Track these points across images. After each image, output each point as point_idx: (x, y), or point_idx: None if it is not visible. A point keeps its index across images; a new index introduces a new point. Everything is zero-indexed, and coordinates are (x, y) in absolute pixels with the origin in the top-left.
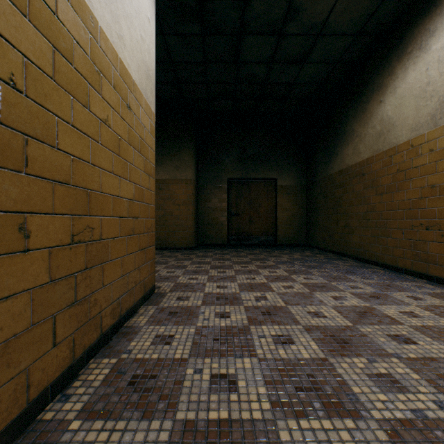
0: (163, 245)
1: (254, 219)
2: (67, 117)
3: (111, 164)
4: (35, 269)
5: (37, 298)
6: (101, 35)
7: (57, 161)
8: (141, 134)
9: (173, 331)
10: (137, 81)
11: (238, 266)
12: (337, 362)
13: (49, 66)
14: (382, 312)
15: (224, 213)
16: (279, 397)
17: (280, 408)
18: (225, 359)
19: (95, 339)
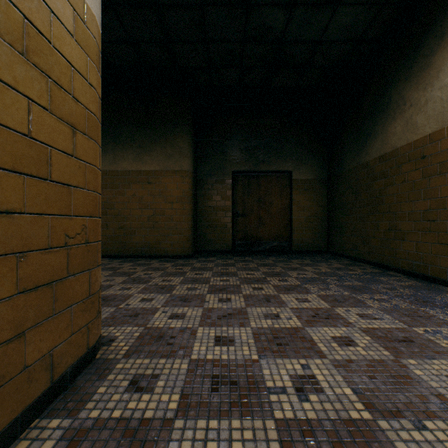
0: (152, 253)
1: (265, 220)
2: None
3: None
4: None
5: None
6: None
7: None
8: (31, 16)
9: None
10: None
11: (248, 288)
12: None
13: None
14: None
15: (228, 213)
16: None
17: None
18: None
19: None
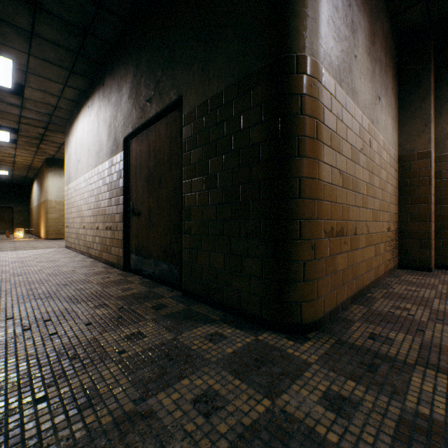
0: None
1: (2, 223)
2: None
3: None
4: None
5: None
6: None
7: None
8: None
9: None
10: None
11: None
12: None
13: None
14: None
15: None
16: None
17: None
18: None
19: None
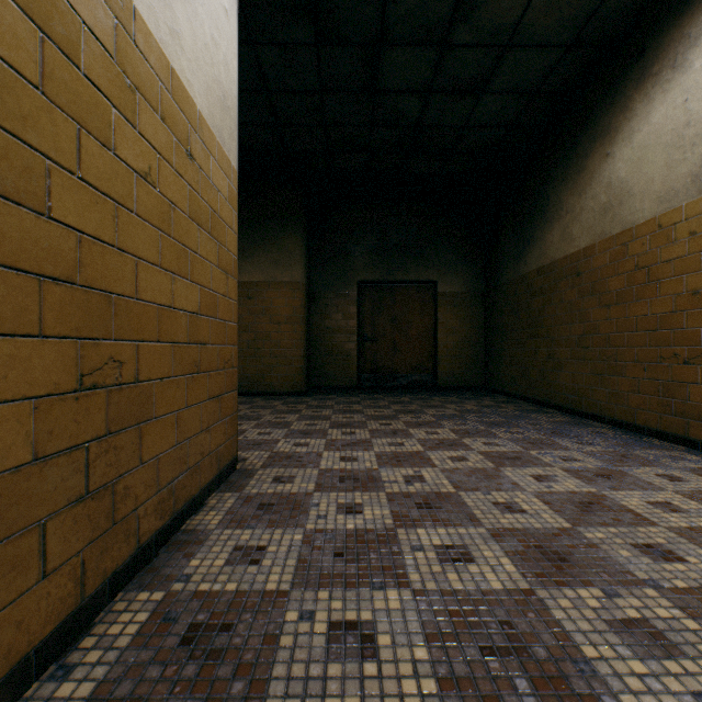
0: (254, 389)
1: (401, 347)
2: (70, 162)
3: (156, 250)
4: (2, 439)
5: (7, 493)
6: (138, 25)
7: (48, 241)
8: (212, 203)
9: (265, 540)
10: (204, 112)
11: (375, 424)
12: (551, 597)
13: (32, 66)
14: (619, 503)
15: (352, 337)
16: (453, 669)
17: (455, 690)
18: (355, 591)
19: (126, 557)
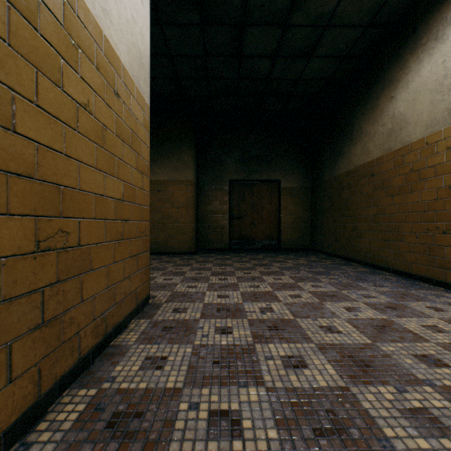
0: (161, 250)
1: (257, 222)
2: (30, 94)
3: (93, 157)
4: None
5: None
6: (79, 3)
7: (13, 148)
8: (132, 127)
9: (167, 352)
10: (126, 66)
11: (240, 273)
12: (360, 392)
13: (1, 25)
14: (402, 326)
15: (225, 216)
16: (295, 445)
17: None
18: (227, 388)
19: (71, 365)
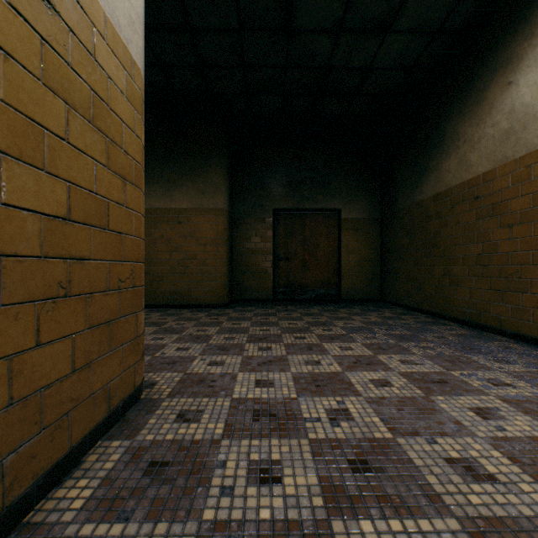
0: (183, 302)
1: (310, 265)
2: None
3: None
4: None
5: None
6: None
7: None
8: (96, 87)
9: None
10: None
11: (290, 337)
12: None
13: None
14: None
15: (268, 256)
16: None
17: None
18: None
19: None
